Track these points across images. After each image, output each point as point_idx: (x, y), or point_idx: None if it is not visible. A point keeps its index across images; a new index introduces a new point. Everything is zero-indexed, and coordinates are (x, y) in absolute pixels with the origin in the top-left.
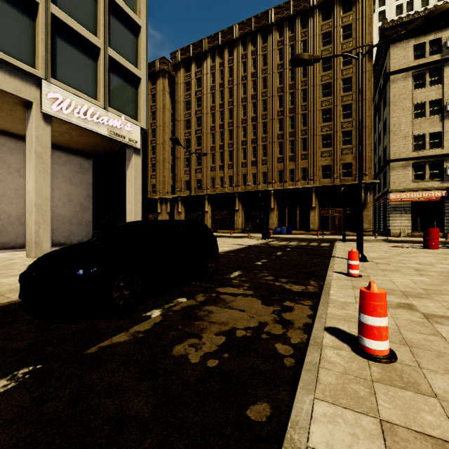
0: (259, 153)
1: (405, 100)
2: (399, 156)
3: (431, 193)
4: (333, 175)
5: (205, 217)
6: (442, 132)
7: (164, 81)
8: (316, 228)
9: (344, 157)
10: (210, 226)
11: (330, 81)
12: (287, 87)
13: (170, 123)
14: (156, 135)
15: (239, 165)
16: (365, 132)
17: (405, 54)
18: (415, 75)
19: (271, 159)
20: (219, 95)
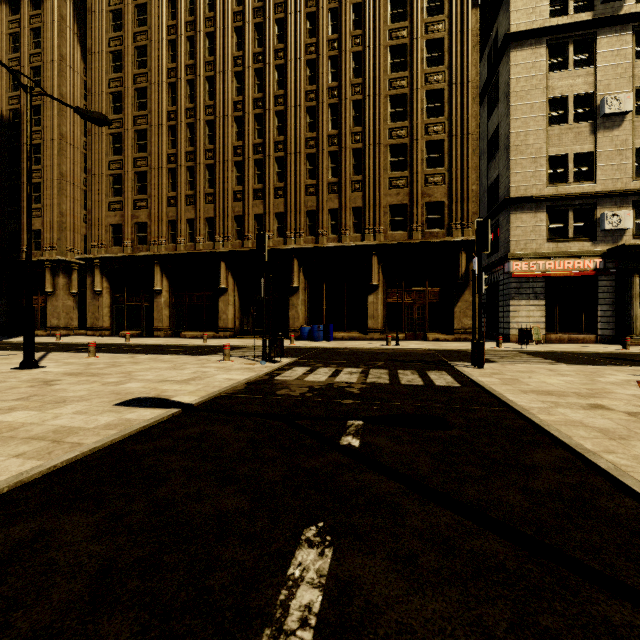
0: (269, 173)
1: (536, 90)
2: (526, 193)
3: (577, 262)
4: (411, 223)
5: (154, 305)
6: (594, 153)
7: (62, 3)
8: (379, 326)
9: (430, 190)
10: (166, 324)
11: (406, 41)
12: (326, 44)
13: (81, 102)
14: (43, 119)
15: (228, 195)
16: (467, 144)
17: (536, 5)
18: (551, 46)
19: (293, 187)
20: (185, 45)
